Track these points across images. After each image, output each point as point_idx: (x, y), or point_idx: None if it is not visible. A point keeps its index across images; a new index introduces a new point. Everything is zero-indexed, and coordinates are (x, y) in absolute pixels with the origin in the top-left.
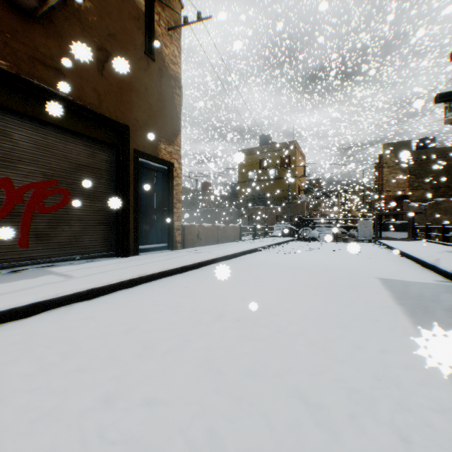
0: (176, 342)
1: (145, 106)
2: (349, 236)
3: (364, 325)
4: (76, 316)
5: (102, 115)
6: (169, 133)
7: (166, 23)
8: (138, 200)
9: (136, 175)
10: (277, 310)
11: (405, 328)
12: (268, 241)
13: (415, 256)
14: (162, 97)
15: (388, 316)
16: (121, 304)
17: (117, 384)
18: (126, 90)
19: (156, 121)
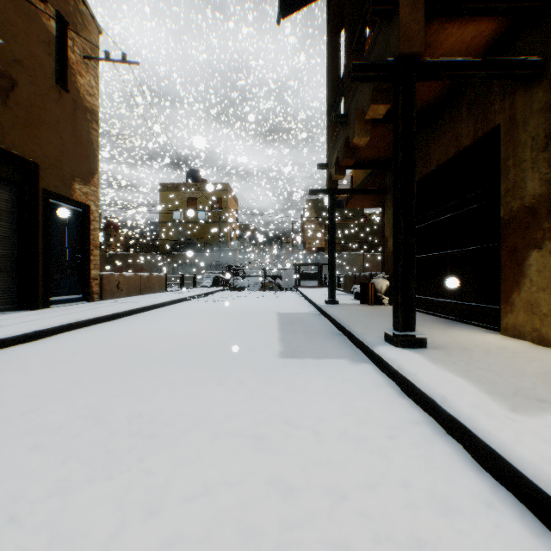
0: (141, 346)
1: (58, 142)
2: (275, 285)
3: (254, 330)
4: (41, 347)
5: (9, 150)
6: (86, 171)
7: (82, 50)
8: (49, 247)
9: (48, 218)
10: (205, 330)
11: (273, 329)
12: (198, 291)
13: (309, 298)
14: (78, 131)
15: (269, 326)
16: (75, 339)
17: (117, 359)
18: (35, 123)
19: (70, 158)
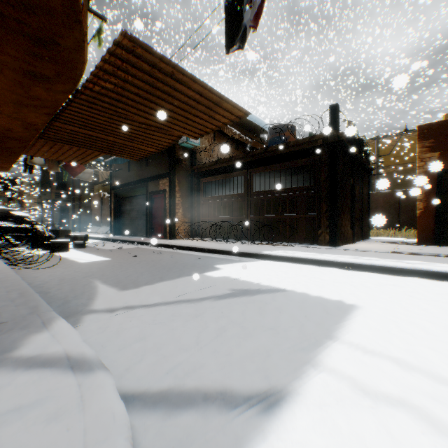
0: None
1: None
2: None
3: None
4: None
5: None
6: None
7: None
8: None
9: None
10: None
11: None
12: None
13: None
14: None
15: None
16: None
17: None
18: None
19: None
